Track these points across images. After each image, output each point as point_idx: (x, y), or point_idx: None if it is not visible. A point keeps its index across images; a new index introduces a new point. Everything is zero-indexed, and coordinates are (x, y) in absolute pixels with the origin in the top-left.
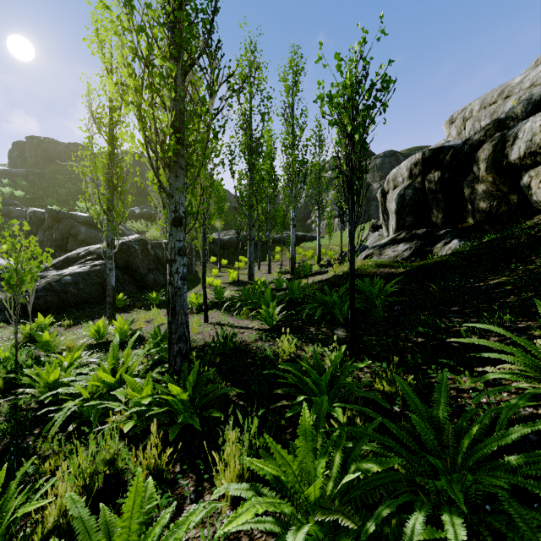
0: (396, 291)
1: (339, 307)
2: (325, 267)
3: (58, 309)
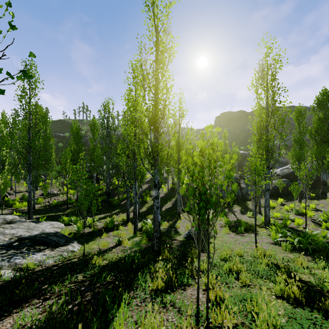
0: None
1: None
2: None
3: (276, 195)
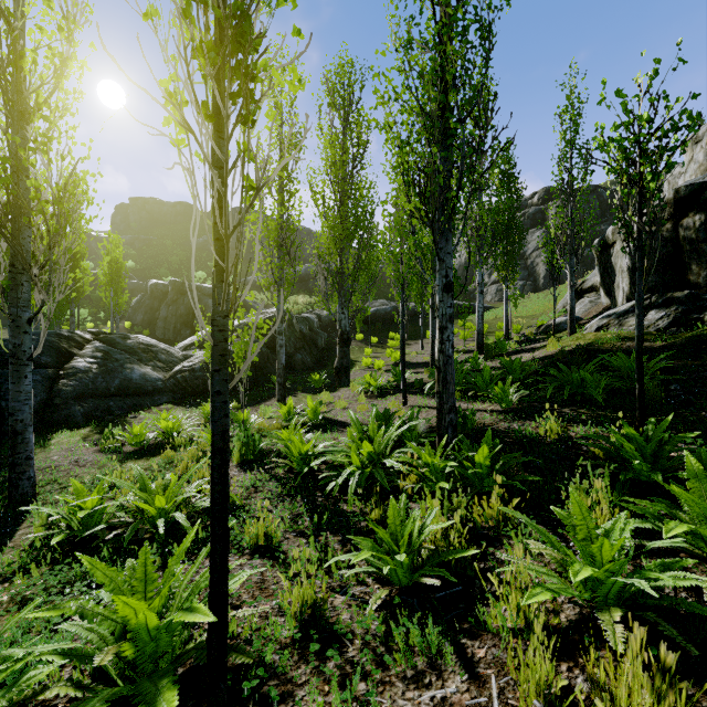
0: (661, 368)
1: (592, 386)
2: (525, 344)
3: None
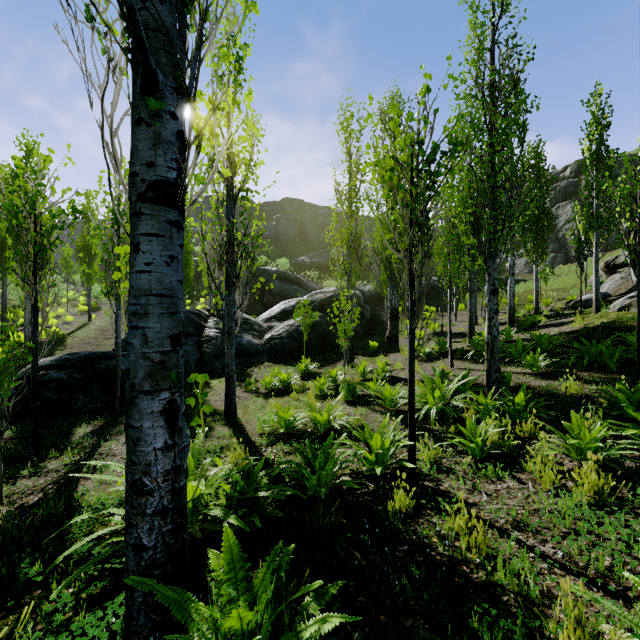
0: None
1: (607, 357)
2: (554, 318)
3: (297, 354)
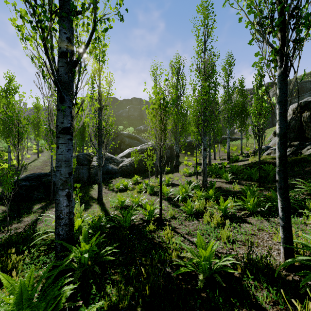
0: None
1: (254, 175)
2: (245, 157)
3: (134, 173)
